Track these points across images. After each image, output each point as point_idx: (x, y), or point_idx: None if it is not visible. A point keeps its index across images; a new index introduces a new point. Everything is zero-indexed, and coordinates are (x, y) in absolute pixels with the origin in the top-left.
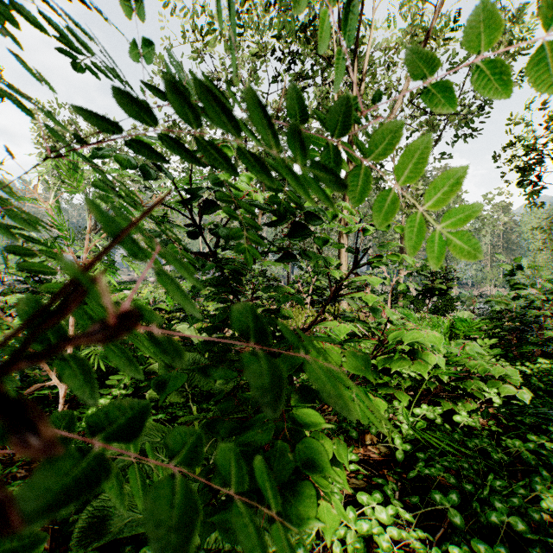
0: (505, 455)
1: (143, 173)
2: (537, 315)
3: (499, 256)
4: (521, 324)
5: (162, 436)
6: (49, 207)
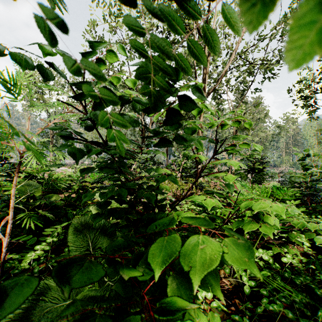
0: None
1: (41, 71)
2: None
3: (295, 148)
4: (314, 191)
5: None
6: None
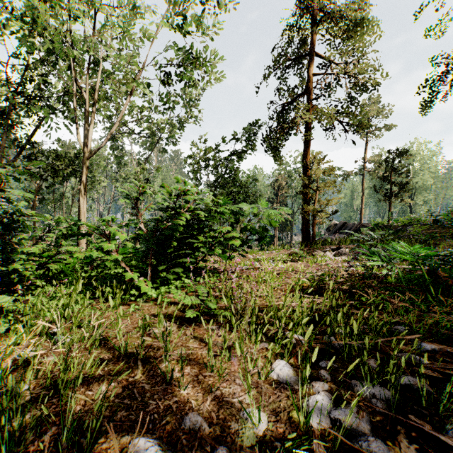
0: None
1: None
2: None
3: None
4: None
5: None
6: None
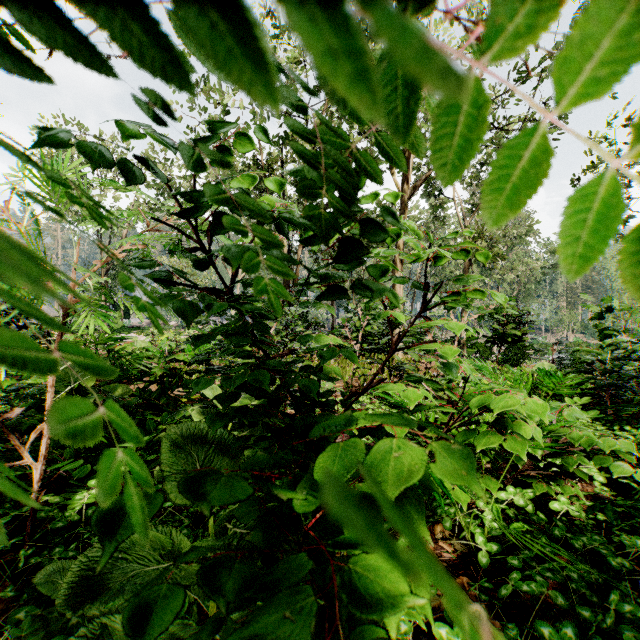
0: (625, 560)
1: (125, 170)
2: (639, 369)
3: (584, 296)
4: (618, 379)
5: (159, 550)
6: (24, 232)
